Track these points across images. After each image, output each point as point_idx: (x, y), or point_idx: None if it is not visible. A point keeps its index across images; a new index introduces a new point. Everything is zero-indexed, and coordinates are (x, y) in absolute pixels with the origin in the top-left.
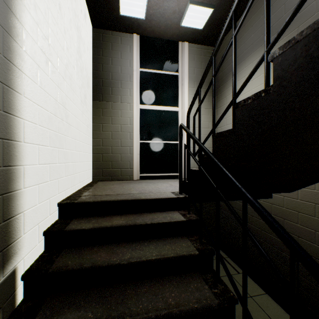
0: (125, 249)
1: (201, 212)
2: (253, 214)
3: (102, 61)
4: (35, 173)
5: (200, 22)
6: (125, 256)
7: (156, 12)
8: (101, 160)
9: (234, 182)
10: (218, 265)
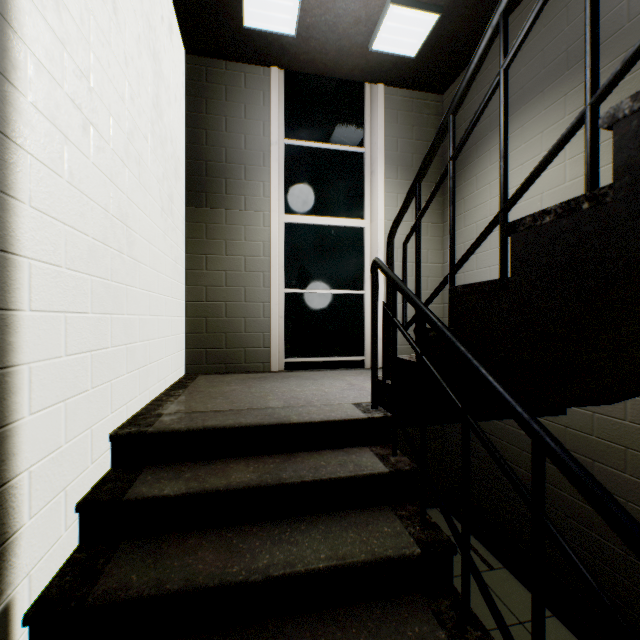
0: (259, 543)
1: (423, 457)
2: (525, 445)
3: (206, 123)
4: (58, 376)
5: (411, 43)
6: (259, 560)
7: (320, 22)
8: (204, 330)
9: (511, 404)
10: (467, 584)
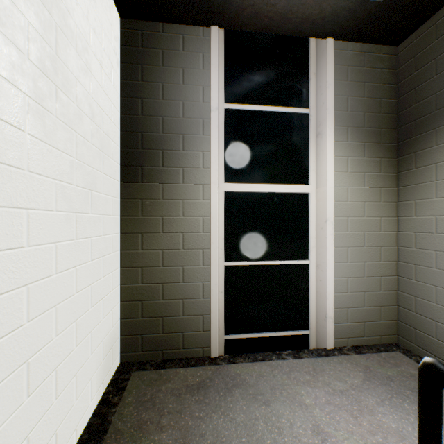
0: None
1: None
2: None
3: (141, 91)
4: None
5: None
6: None
7: None
8: (139, 314)
9: None
10: None
